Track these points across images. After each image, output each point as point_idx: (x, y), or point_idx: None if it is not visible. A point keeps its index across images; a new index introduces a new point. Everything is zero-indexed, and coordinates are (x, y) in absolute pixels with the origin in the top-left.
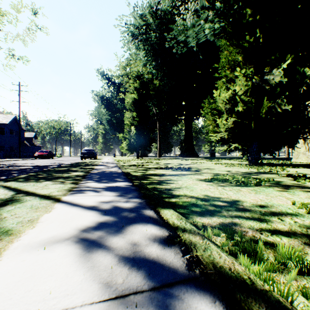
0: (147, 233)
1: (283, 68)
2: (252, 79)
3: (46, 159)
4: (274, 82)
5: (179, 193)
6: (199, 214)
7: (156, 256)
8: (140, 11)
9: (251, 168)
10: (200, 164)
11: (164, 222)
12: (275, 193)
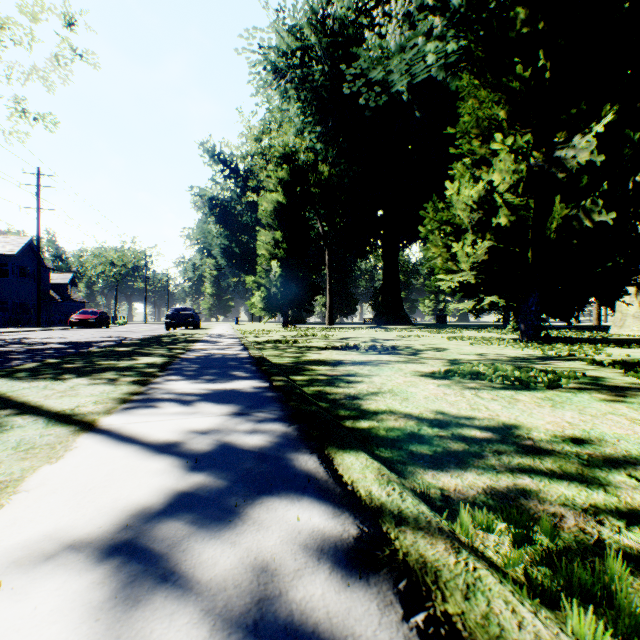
0: (301, 529)
1: (595, 134)
2: (528, 158)
3: (95, 328)
4: (577, 163)
5: (378, 408)
6: (431, 464)
7: (324, 620)
8: (291, 20)
9: (527, 349)
10: (418, 340)
11: (346, 490)
12: (599, 405)
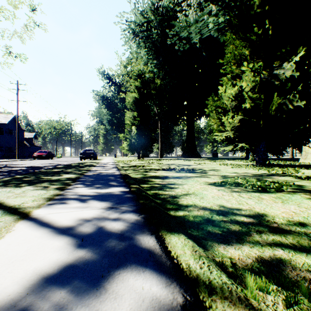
0: (144, 298)
1: (294, 62)
2: (260, 74)
3: (45, 159)
4: (284, 77)
5: (188, 203)
6: (221, 240)
7: None
8: (141, 8)
9: (260, 170)
10: (204, 165)
11: (173, 263)
12: (307, 202)
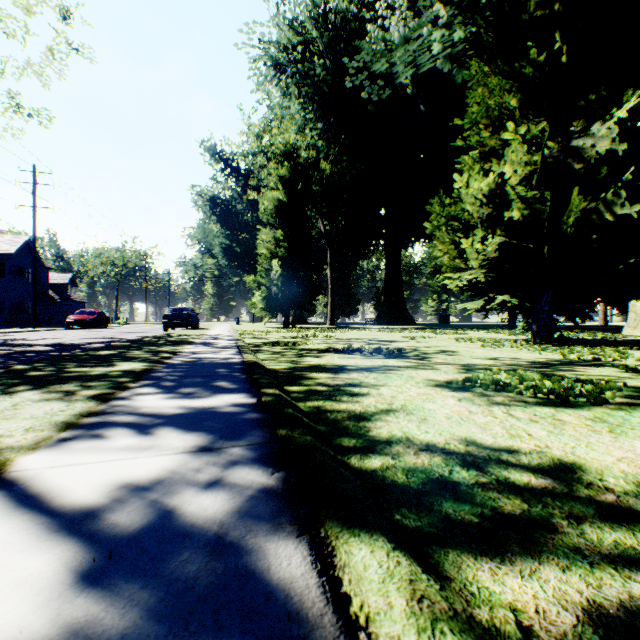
0: None
1: (615, 121)
2: (542, 148)
3: (92, 328)
4: (595, 153)
5: (391, 434)
6: (482, 544)
7: None
8: (291, 15)
9: (544, 352)
10: (424, 342)
11: None
12: None
